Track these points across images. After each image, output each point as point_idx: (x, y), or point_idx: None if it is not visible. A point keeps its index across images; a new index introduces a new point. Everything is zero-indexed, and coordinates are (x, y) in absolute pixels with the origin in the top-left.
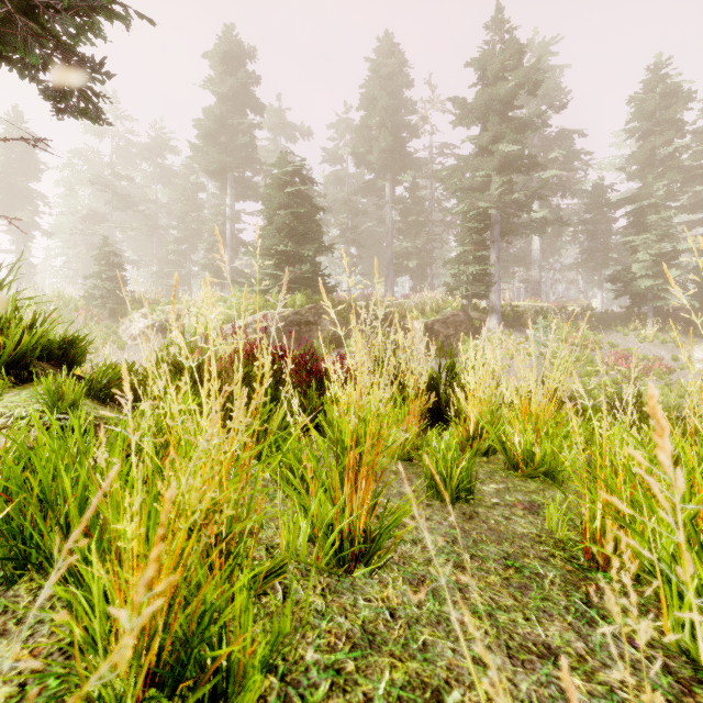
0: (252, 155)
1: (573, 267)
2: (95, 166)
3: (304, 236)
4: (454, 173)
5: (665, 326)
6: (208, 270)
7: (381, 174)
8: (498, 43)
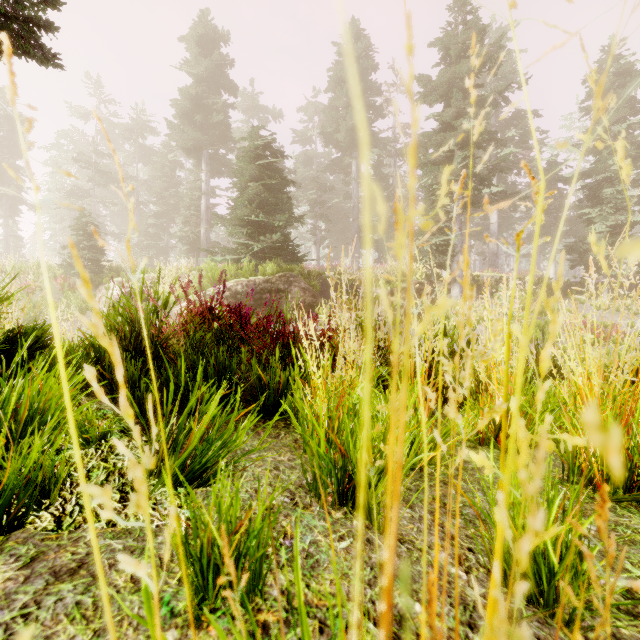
0: (226, 133)
1: (527, 241)
2: (79, 146)
3: (275, 207)
4: (418, 148)
5: (619, 295)
6: (184, 242)
7: (348, 151)
8: (460, 24)
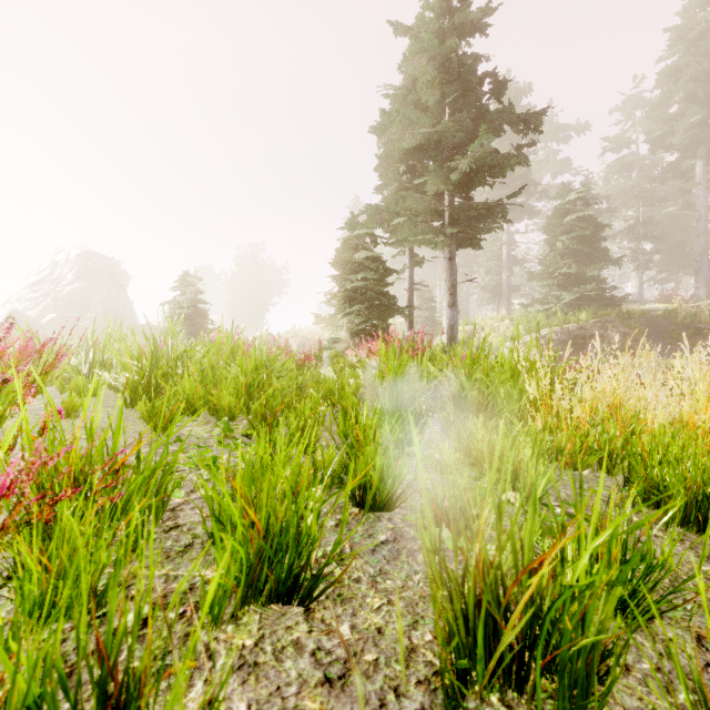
0: (527, 181)
1: None
2: None
3: (588, 256)
4: None
5: None
6: (487, 290)
7: (688, 153)
8: None
